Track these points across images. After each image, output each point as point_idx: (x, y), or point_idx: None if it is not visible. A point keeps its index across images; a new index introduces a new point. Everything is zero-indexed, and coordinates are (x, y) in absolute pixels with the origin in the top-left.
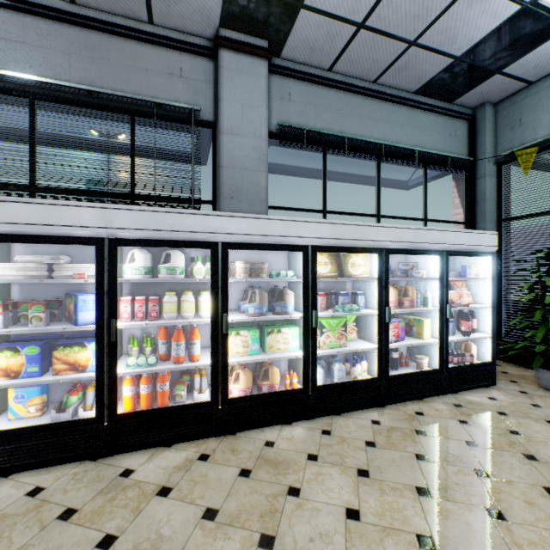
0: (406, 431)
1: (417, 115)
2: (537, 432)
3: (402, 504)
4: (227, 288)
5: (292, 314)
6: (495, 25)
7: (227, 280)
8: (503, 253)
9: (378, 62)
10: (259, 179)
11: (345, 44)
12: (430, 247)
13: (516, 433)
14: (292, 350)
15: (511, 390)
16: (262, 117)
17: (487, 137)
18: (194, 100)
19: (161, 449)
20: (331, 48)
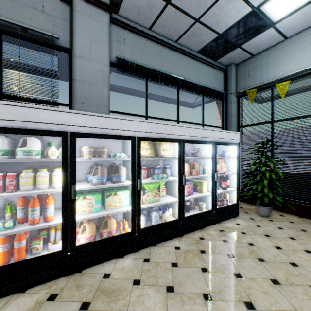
0: (195, 252)
1: (198, 65)
2: (262, 243)
3: (195, 310)
4: (75, 165)
5: (124, 182)
6: (239, 18)
7: (75, 160)
8: (240, 144)
9: (178, 29)
10: (103, 91)
11: (159, 13)
12: (207, 140)
13: (252, 245)
14: (124, 206)
15: (246, 218)
16: (105, 50)
17: (233, 82)
18: (54, 31)
19: (15, 295)
20: (150, 14)
